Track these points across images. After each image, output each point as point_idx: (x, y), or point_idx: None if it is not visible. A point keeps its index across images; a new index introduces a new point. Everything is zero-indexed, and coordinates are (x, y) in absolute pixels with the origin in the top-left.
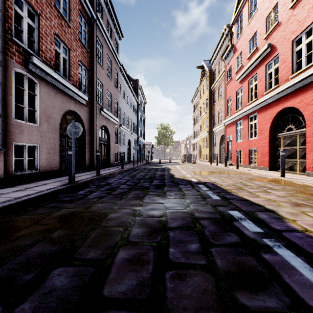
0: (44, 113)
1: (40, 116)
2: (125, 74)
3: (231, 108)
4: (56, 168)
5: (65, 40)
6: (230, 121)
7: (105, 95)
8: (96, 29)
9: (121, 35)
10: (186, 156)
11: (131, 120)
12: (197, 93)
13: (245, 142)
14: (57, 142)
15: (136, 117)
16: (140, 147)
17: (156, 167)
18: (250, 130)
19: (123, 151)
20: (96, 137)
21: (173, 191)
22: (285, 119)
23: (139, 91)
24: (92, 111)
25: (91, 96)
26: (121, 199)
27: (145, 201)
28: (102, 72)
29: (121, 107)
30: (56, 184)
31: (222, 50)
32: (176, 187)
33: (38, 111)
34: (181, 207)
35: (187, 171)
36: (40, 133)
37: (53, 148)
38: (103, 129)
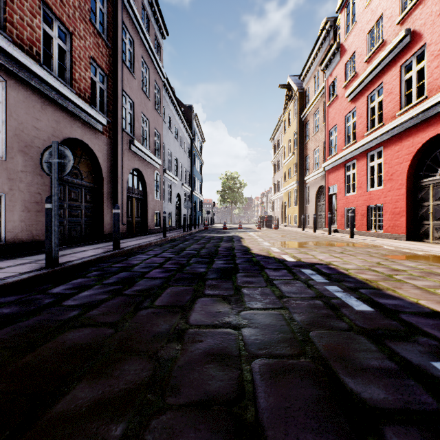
0: (16, 137)
1: (7, 141)
2: (173, 93)
3: (335, 144)
4: (43, 238)
5: (62, 16)
6: (335, 163)
7: (139, 120)
8: (122, 10)
9: (165, 31)
10: (264, 219)
11: (181, 165)
12: (279, 126)
13: (361, 194)
14: (45, 191)
15: (190, 160)
16: (195, 205)
17: (219, 234)
18: (369, 175)
19: (170, 210)
20: (121, 186)
21: (257, 285)
22: (437, 153)
23: (193, 123)
24: (115, 144)
25: (113, 119)
26: (135, 312)
27: (194, 320)
28: (134, 83)
29: (165, 143)
30: (19, 268)
31: (319, 57)
32: (259, 275)
33: (3, 132)
34: (290, 343)
35: (269, 241)
36: (7, 172)
37: (37, 201)
38: (135, 175)
